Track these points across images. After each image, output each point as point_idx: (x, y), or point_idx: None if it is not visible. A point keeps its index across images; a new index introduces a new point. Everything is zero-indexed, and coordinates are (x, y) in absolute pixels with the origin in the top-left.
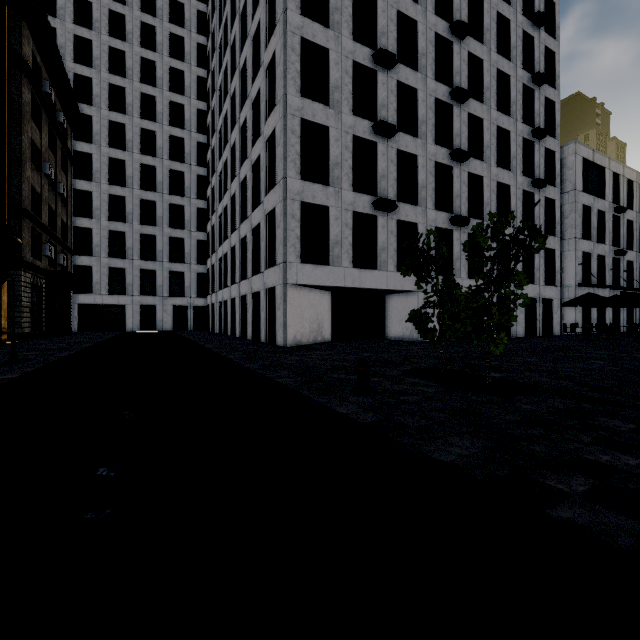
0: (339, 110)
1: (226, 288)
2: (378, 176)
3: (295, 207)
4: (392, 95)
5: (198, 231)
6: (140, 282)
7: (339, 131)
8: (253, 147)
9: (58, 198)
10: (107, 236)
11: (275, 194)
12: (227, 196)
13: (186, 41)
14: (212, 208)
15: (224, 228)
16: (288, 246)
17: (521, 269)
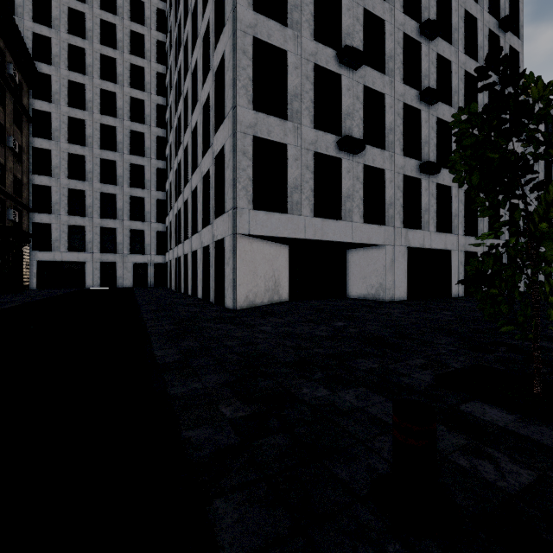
0: (299, 33)
1: (180, 244)
2: (342, 113)
3: (247, 142)
4: (358, 23)
5: (158, 190)
6: (100, 240)
7: (299, 57)
8: (203, 87)
9: (9, 152)
10: (66, 194)
11: (224, 130)
12: (181, 149)
13: (146, 6)
14: (169, 166)
15: (179, 183)
16: (238, 188)
17: (487, 223)
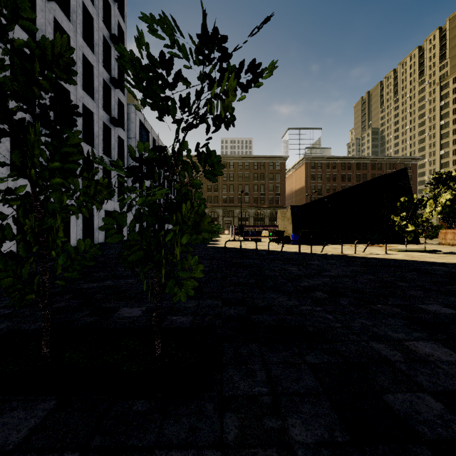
0: None
1: None
2: None
3: None
4: None
5: None
6: None
7: None
8: None
9: None
10: None
11: None
12: None
13: None
14: None
15: None
16: None
17: None
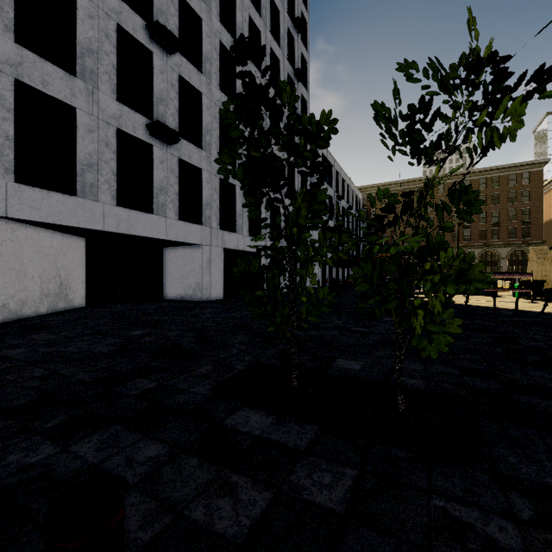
0: None
1: None
2: (155, 96)
3: (2, 84)
4: (173, 6)
5: None
6: None
7: (94, 5)
8: None
9: None
10: None
11: None
12: None
13: None
14: None
15: None
16: None
17: None
